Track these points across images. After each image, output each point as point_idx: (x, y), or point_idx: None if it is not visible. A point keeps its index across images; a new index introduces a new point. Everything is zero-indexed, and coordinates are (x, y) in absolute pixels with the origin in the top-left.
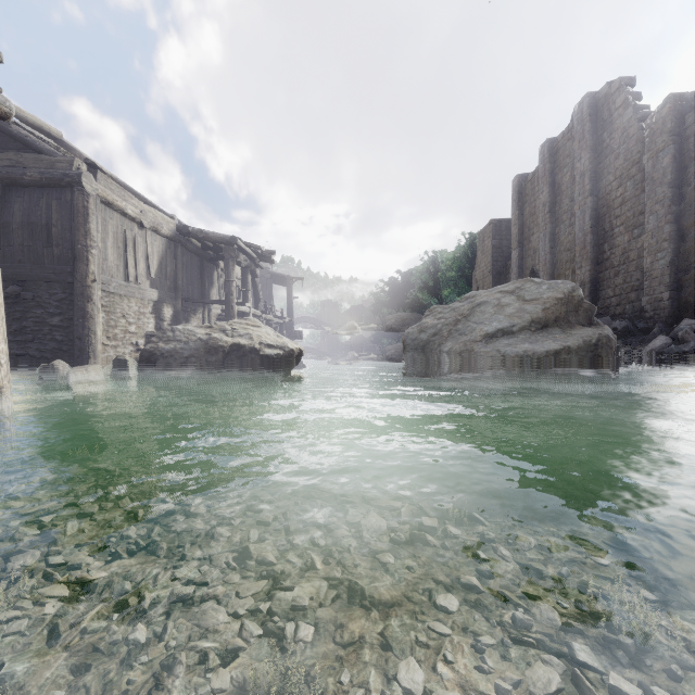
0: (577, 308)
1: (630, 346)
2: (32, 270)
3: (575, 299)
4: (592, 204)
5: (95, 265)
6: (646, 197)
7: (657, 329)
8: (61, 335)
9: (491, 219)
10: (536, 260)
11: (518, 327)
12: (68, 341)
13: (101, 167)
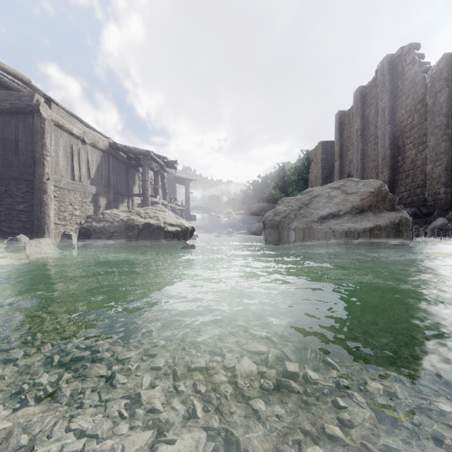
0: (384, 199)
1: (418, 225)
2: (4, 172)
3: (382, 192)
4: (390, 129)
5: (49, 168)
6: (428, 123)
7: (436, 213)
8: (25, 217)
9: (321, 141)
10: (352, 167)
11: (343, 212)
12: (30, 221)
13: (58, 103)
